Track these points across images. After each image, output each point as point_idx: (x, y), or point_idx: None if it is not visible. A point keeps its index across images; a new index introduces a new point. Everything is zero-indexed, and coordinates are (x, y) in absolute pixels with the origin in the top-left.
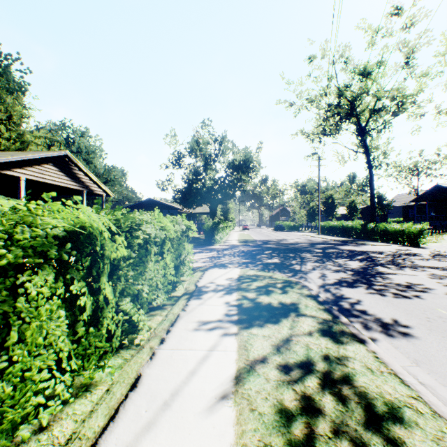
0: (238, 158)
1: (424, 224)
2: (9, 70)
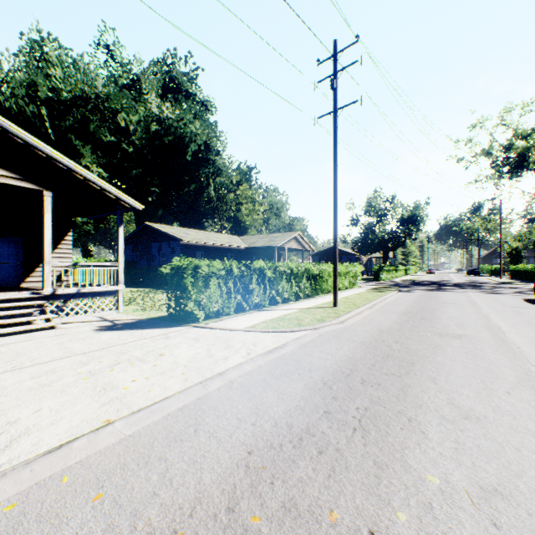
0: (405, 214)
1: None
2: (251, 176)
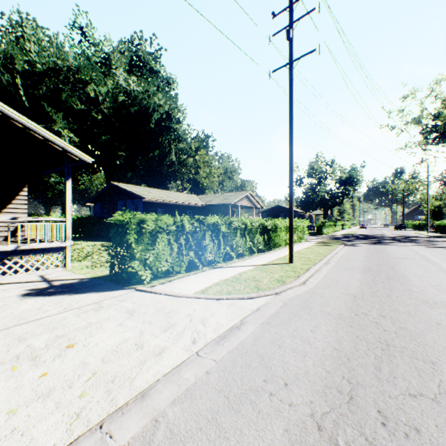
0: (344, 175)
1: None
2: (208, 143)
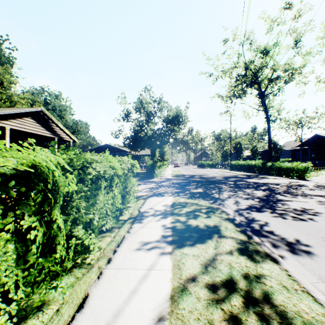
0: (171, 114)
1: (309, 163)
2: (0, 48)
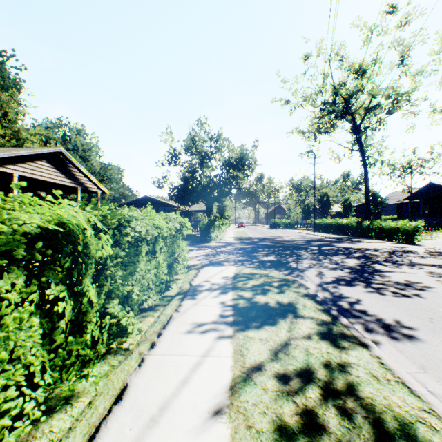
0: (234, 155)
1: (419, 221)
2: (4, 67)
